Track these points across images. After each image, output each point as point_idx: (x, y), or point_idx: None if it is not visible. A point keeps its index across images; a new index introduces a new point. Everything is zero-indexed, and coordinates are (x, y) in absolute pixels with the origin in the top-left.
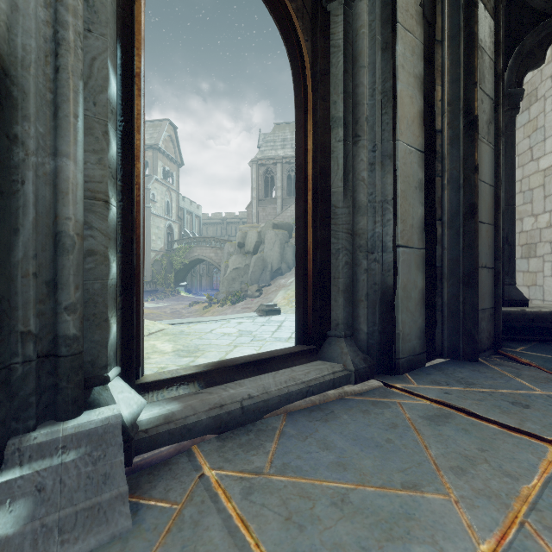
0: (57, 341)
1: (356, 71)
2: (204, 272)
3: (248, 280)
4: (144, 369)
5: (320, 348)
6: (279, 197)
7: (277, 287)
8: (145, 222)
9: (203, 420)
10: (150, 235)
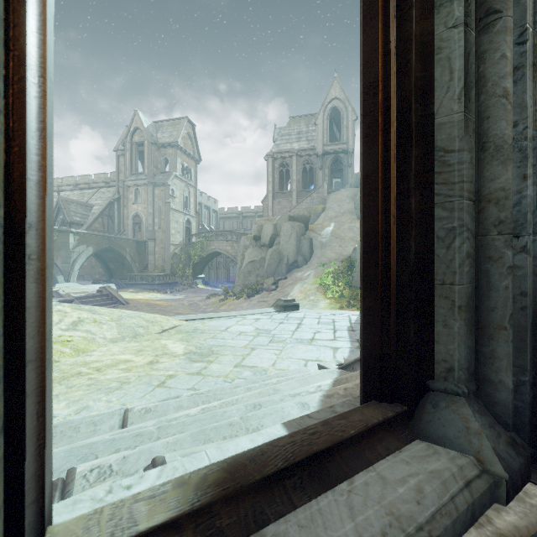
0: None
1: None
2: (221, 265)
3: (264, 273)
4: (150, 377)
5: (414, 411)
6: (294, 190)
7: (293, 280)
8: (165, 216)
9: None
10: (170, 230)
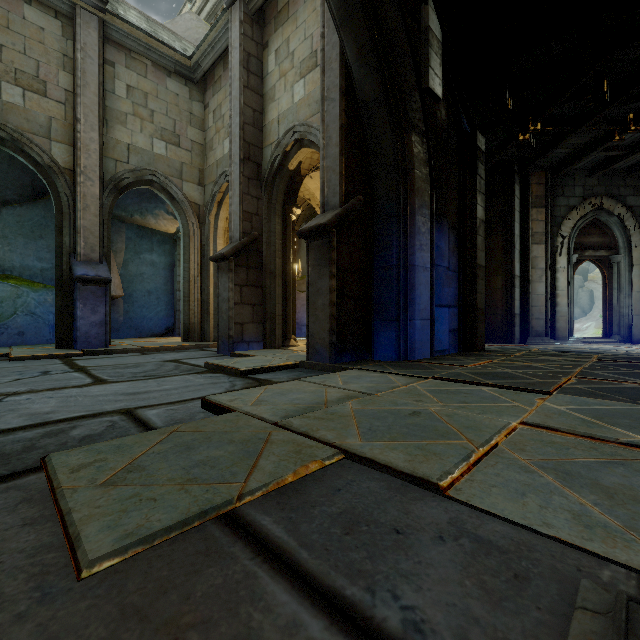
0: (570, 329)
1: (620, 277)
2: None
3: None
4: None
5: (609, 337)
6: None
7: None
8: None
9: (587, 341)
10: None
